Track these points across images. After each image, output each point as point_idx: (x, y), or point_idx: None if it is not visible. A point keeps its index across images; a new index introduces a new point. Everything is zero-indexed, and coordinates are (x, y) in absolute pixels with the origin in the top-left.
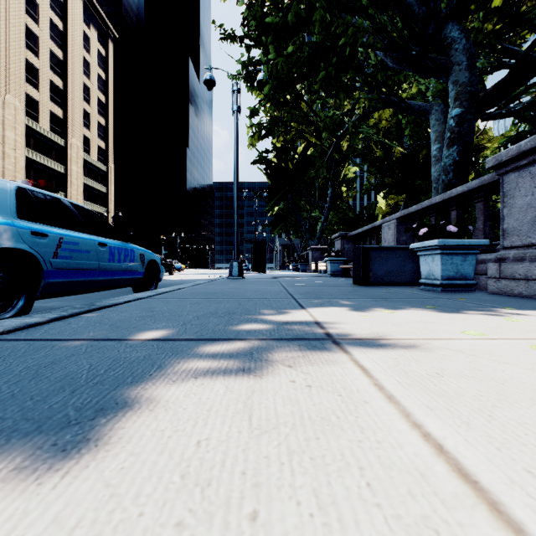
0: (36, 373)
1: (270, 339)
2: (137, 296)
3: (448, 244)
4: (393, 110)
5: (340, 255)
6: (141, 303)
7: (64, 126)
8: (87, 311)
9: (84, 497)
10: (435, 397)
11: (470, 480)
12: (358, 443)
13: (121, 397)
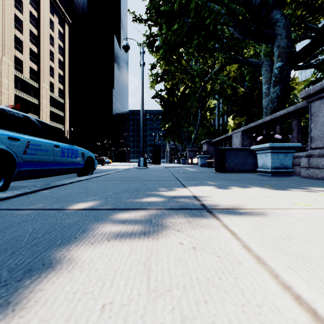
0: None
1: (164, 209)
2: (79, 179)
3: (276, 146)
4: (238, 66)
5: (206, 153)
6: (80, 183)
7: (38, 76)
8: (43, 189)
9: None
10: (293, 258)
11: None
12: (241, 307)
13: (48, 258)
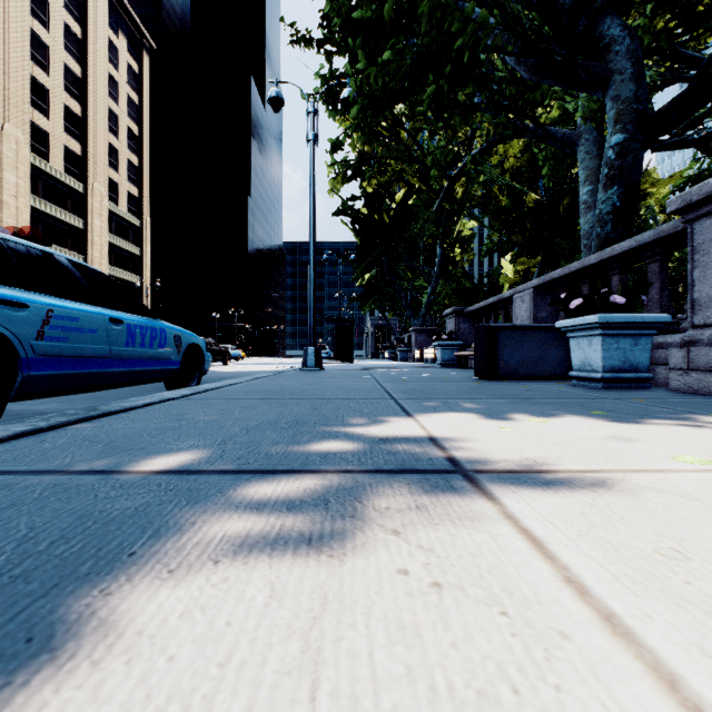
0: None
1: (360, 471)
2: (166, 395)
3: (613, 320)
4: (524, 144)
5: (454, 337)
6: (169, 407)
7: (84, 167)
8: (81, 420)
9: None
10: (703, 619)
11: None
12: None
13: (46, 619)
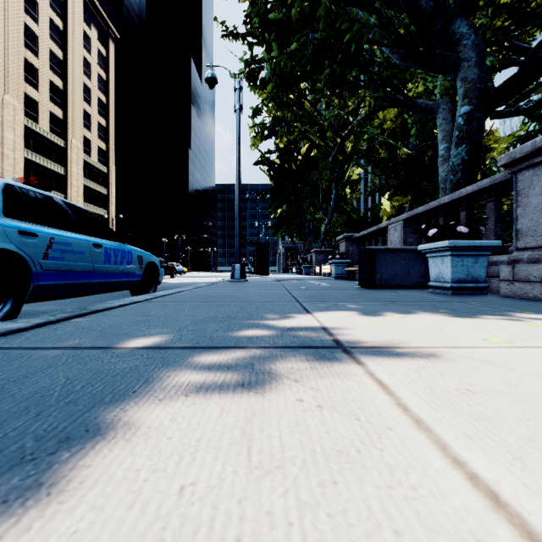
0: (1, 390)
1: (274, 347)
2: (134, 299)
3: (459, 245)
4: (398, 111)
5: (345, 257)
6: (137, 307)
7: (64, 127)
8: (77, 316)
9: None
10: (472, 421)
11: None
12: (387, 490)
13: (94, 421)
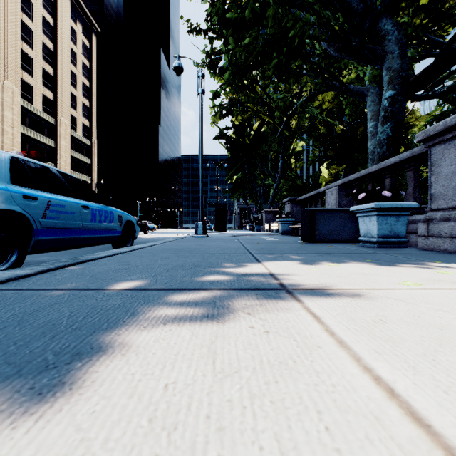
0: (21, 320)
1: (231, 289)
2: (115, 251)
3: (383, 206)
4: (334, 94)
5: (290, 216)
6: (119, 257)
7: (55, 107)
8: (71, 265)
9: (55, 442)
10: (381, 342)
11: (423, 424)
12: (314, 386)
13: (96, 342)
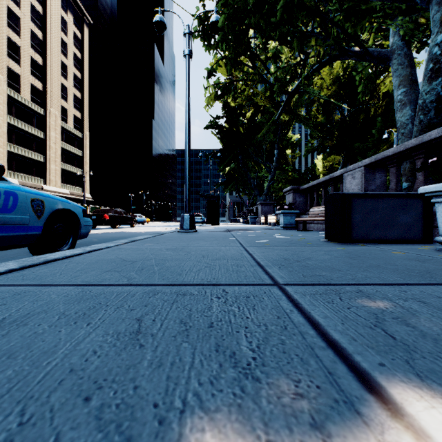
0: None
1: None
2: None
3: None
4: (334, 79)
5: (293, 207)
6: None
7: (44, 98)
8: None
9: None
10: None
11: None
12: None
13: None
